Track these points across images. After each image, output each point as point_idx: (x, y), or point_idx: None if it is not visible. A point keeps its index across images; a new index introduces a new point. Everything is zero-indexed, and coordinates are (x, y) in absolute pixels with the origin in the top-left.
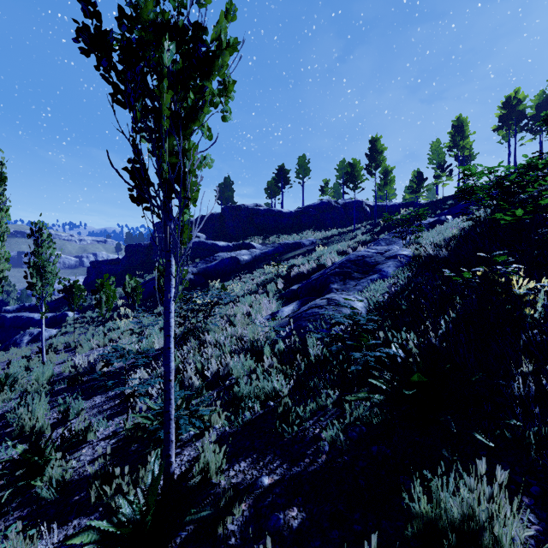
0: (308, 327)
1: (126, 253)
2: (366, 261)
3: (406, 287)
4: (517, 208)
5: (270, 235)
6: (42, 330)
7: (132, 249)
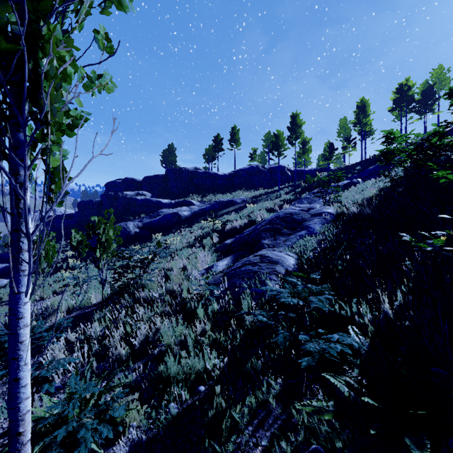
0: (242, 286)
1: (78, 208)
2: (294, 218)
3: (335, 244)
4: (444, 169)
5: (207, 193)
6: None
7: (84, 205)
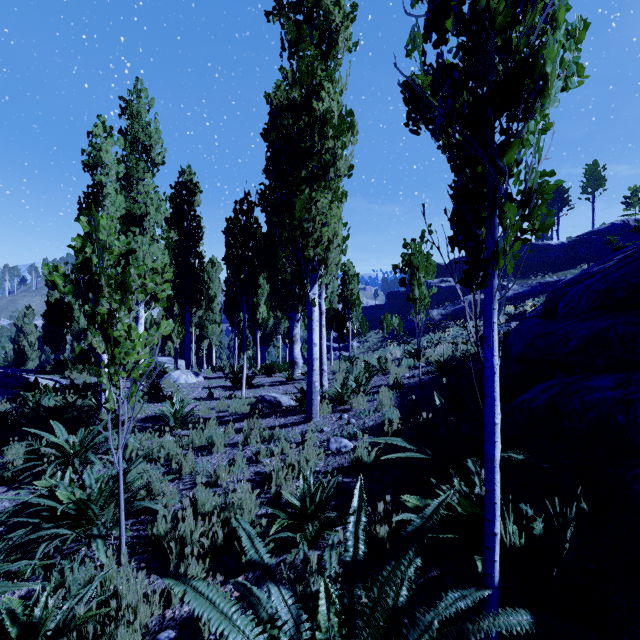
0: None
1: (387, 299)
2: None
3: None
4: None
5: (530, 273)
6: (355, 343)
7: (391, 296)
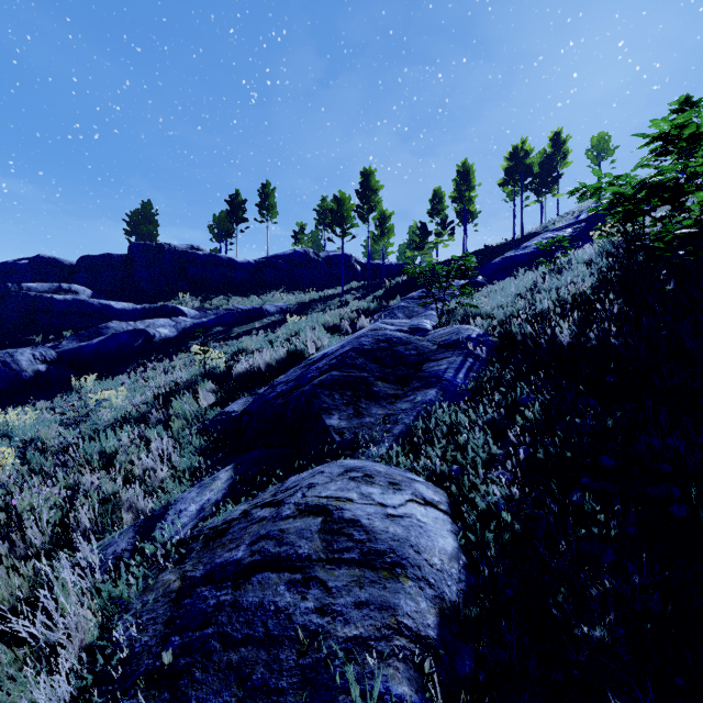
0: None
1: None
2: (400, 353)
3: (564, 450)
4: None
5: (213, 295)
6: None
7: None
